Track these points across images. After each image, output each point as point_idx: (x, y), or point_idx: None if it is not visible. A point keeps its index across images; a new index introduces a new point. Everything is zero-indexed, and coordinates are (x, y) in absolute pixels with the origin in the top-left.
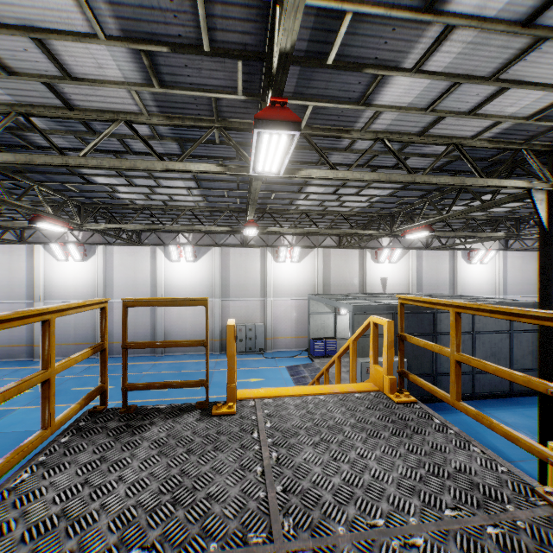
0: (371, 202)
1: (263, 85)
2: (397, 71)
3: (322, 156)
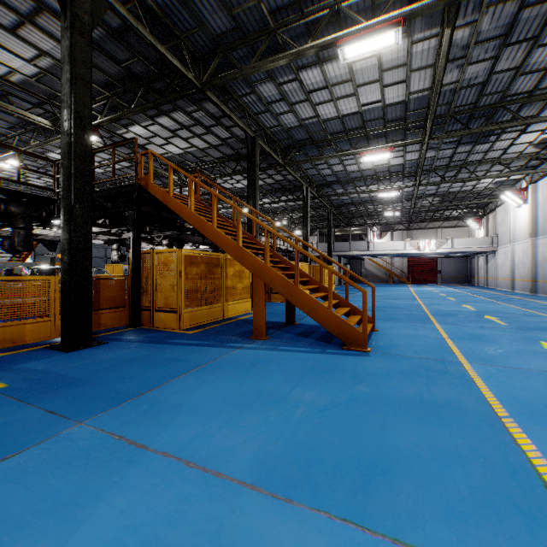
0: (47, 184)
1: (5, 141)
2: (53, 152)
3: (24, 163)
